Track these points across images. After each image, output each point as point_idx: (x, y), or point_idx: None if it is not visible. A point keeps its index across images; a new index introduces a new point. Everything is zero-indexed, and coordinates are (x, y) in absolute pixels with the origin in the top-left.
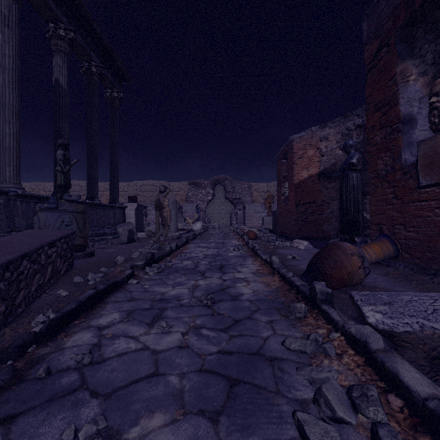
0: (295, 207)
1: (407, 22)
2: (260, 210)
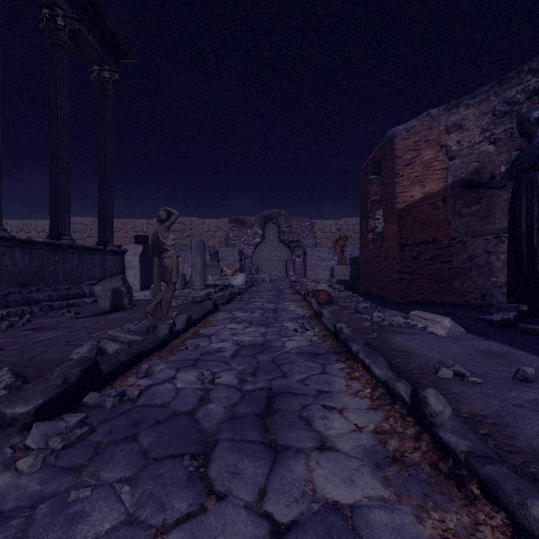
0: (400, 249)
1: None
2: (326, 257)
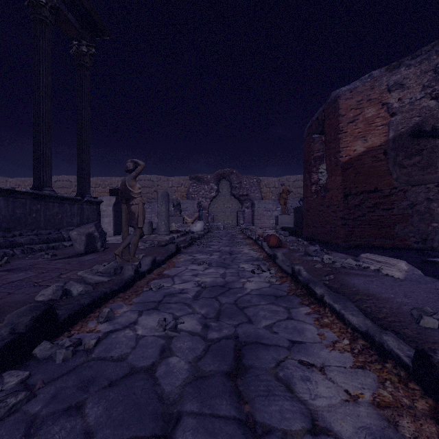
0: (343, 198)
1: None
2: (271, 208)
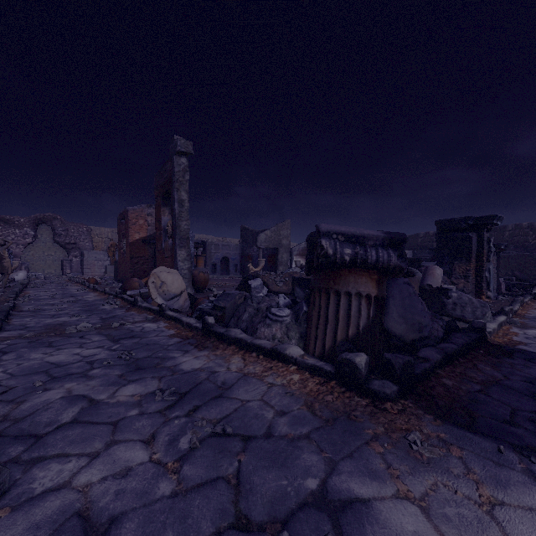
0: (130, 259)
1: (163, 194)
2: (103, 258)
